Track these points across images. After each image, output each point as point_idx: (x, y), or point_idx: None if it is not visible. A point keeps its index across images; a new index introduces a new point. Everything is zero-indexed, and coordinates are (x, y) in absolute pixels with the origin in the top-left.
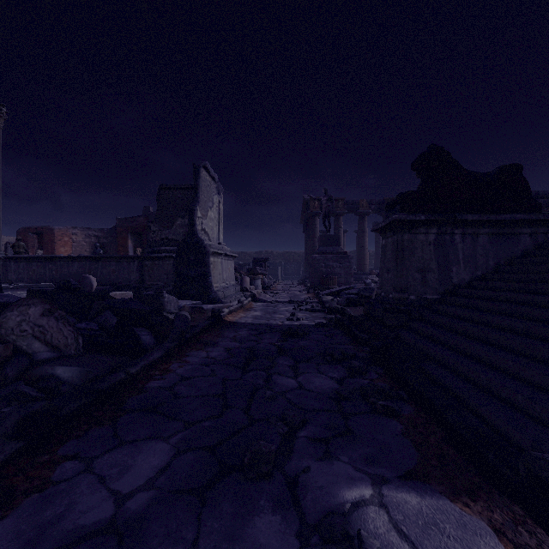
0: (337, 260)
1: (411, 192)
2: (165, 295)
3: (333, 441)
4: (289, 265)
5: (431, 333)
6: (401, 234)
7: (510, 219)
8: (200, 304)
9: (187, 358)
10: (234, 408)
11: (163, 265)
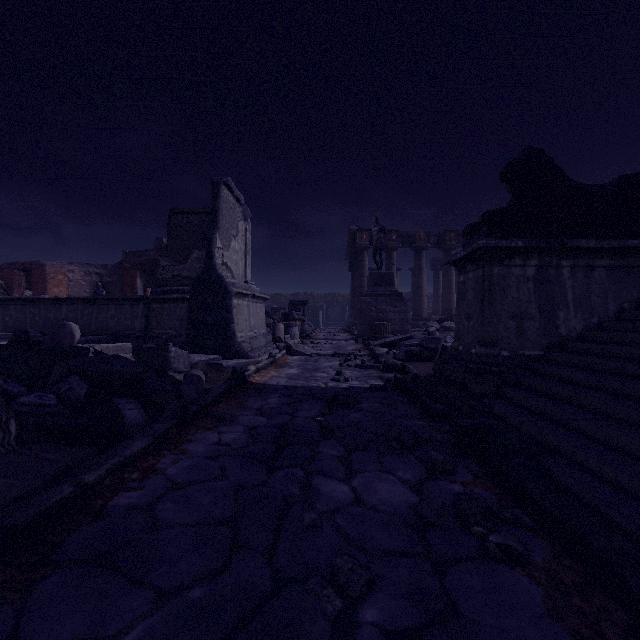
0: (391, 303)
1: (502, 210)
2: (170, 349)
3: (427, 638)
4: (332, 309)
5: (542, 407)
6: (489, 267)
7: (639, 246)
8: (219, 360)
9: (188, 446)
10: (249, 551)
11: (175, 309)
